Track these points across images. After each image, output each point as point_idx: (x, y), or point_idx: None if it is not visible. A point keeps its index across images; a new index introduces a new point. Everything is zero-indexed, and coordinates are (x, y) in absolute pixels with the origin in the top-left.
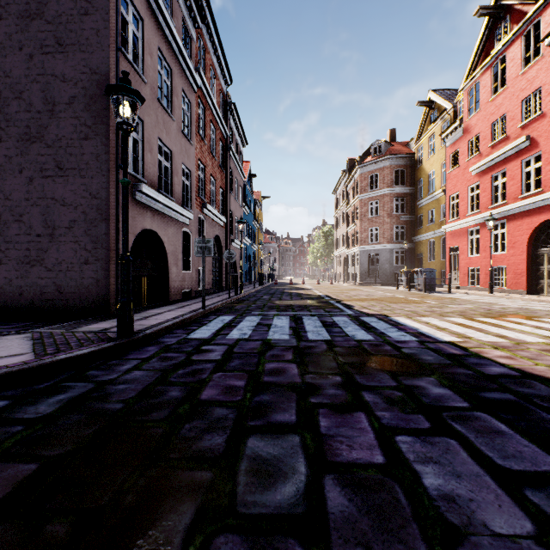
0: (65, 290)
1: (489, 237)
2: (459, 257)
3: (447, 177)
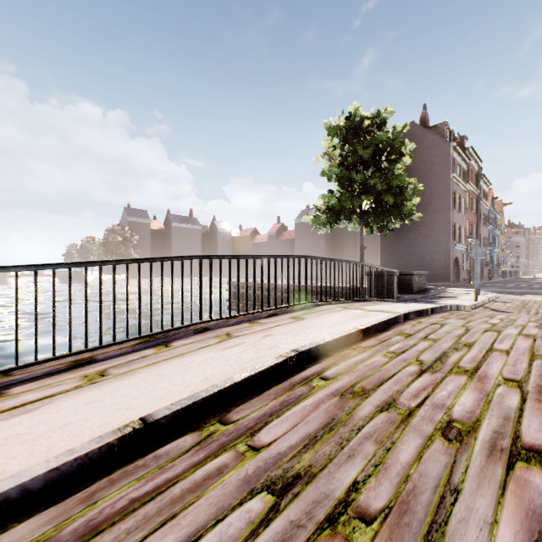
0: (436, 275)
1: None
2: None
3: None
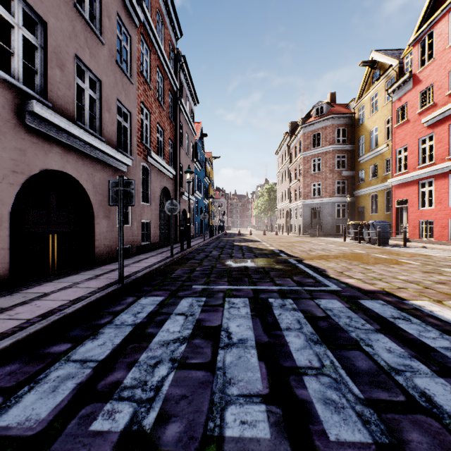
0: None
1: (446, 189)
2: (408, 210)
3: (393, 131)
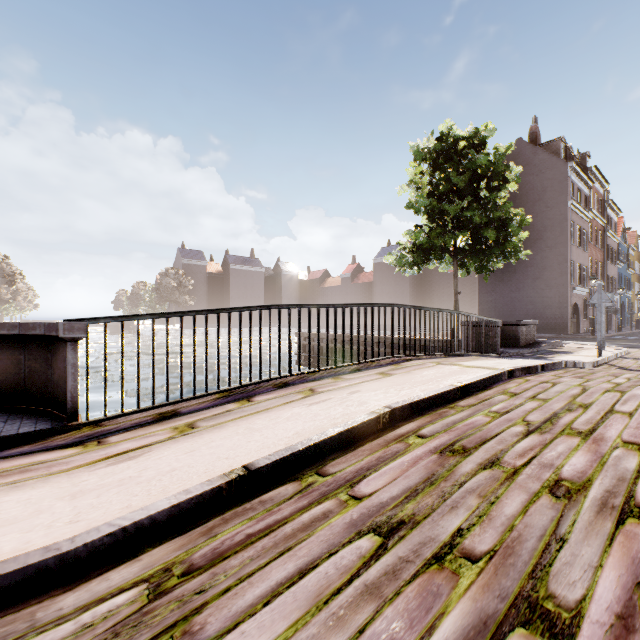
0: (550, 326)
1: None
2: None
3: None
